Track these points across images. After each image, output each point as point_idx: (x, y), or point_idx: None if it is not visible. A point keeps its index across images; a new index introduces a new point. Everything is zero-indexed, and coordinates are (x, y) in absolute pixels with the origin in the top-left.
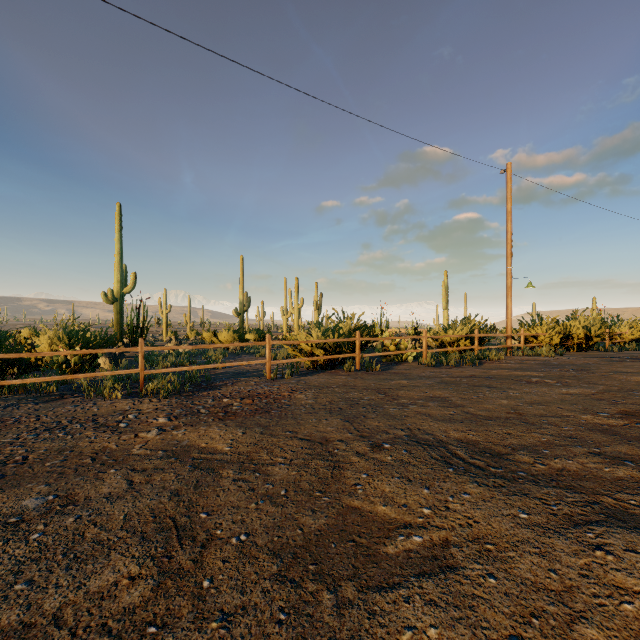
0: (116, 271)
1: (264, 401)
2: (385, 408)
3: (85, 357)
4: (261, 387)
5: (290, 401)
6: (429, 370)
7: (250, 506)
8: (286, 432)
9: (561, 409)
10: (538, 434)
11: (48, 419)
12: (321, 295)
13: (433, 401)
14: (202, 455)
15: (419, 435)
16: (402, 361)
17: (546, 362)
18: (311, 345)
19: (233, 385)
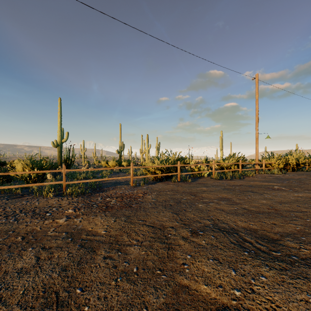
0: (58, 131)
1: (128, 199)
2: (196, 205)
3: (39, 174)
4: (127, 191)
5: (143, 199)
6: (216, 181)
7: (112, 282)
8: (139, 220)
9: (299, 206)
10: (293, 224)
11: (9, 209)
12: (159, 143)
13: (223, 200)
14: (88, 237)
15: (219, 224)
16: (201, 176)
17: (278, 177)
18: (154, 168)
19: (113, 189)
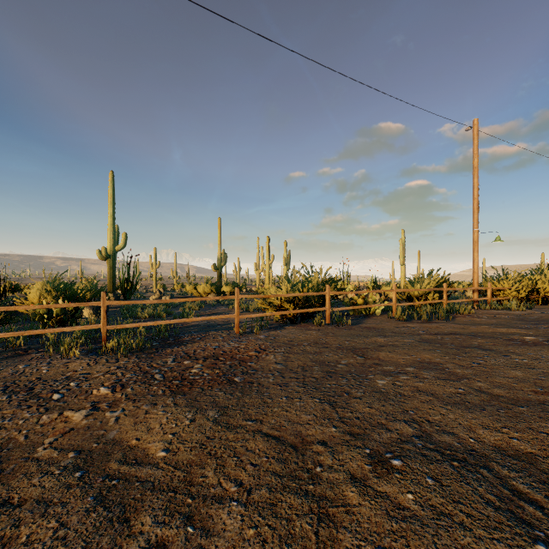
0: (109, 231)
1: (228, 363)
2: (370, 379)
3: (68, 309)
4: (228, 344)
5: (257, 364)
6: (401, 325)
7: None
8: (247, 421)
9: None
10: None
11: None
12: (289, 252)
13: (426, 369)
14: (122, 467)
15: (434, 435)
16: (370, 314)
17: (522, 317)
18: (280, 298)
19: (200, 340)
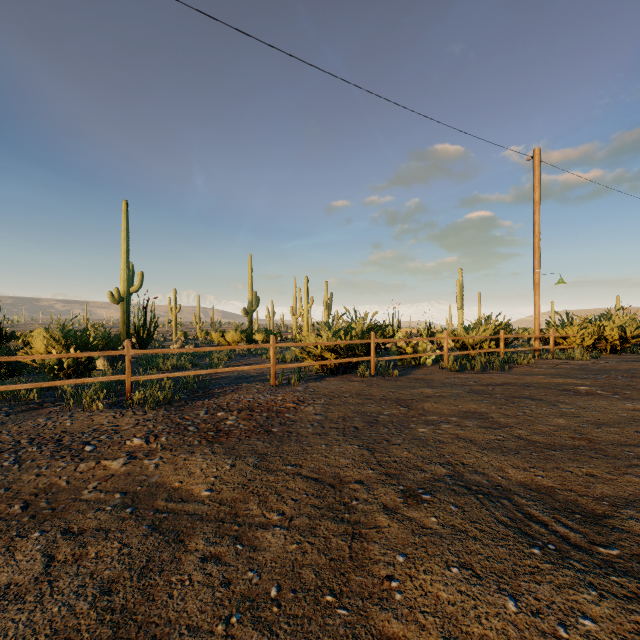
0: (123, 270)
1: (265, 415)
2: (412, 428)
3: (80, 359)
4: (263, 396)
5: (295, 415)
6: (452, 376)
7: (216, 628)
8: (287, 465)
9: None
10: (635, 477)
11: (7, 437)
12: (331, 294)
13: (470, 419)
14: (170, 504)
15: (466, 475)
16: (420, 364)
17: (584, 367)
18: (321, 347)
19: (233, 393)
